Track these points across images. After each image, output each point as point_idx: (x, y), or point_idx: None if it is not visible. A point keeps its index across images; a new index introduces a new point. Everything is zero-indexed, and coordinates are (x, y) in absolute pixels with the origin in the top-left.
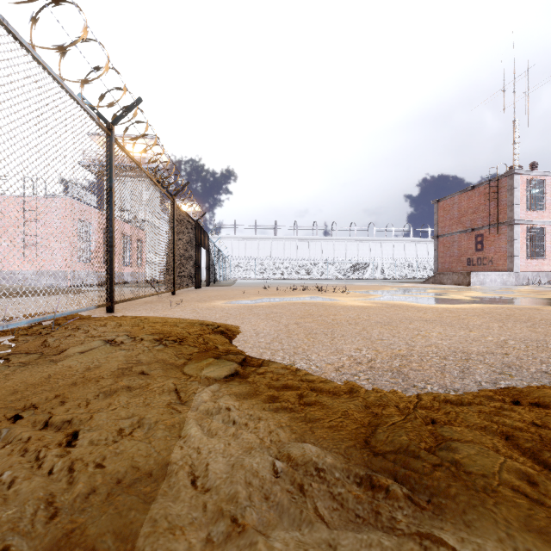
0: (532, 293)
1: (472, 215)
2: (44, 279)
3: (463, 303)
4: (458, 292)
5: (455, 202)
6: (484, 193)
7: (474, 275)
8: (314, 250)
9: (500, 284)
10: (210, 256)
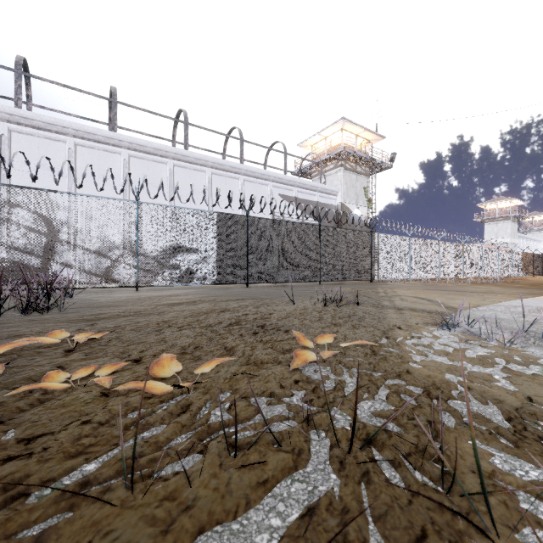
0: None
1: None
2: None
3: None
4: None
5: None
6: None
7: None
8: None
9: None
10: None
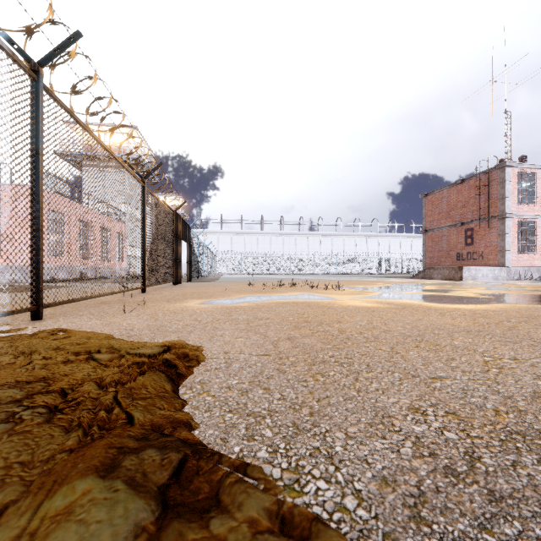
0: (538, 289)
1: (461, 209)
2: (8, 274)
3: (482, 302)
4: (459, 288)
5: (444, 196)
6: (474, 186)
7: (466, 270)
8: (301, 245)
9: (492, 279)
10: (192, 249)
